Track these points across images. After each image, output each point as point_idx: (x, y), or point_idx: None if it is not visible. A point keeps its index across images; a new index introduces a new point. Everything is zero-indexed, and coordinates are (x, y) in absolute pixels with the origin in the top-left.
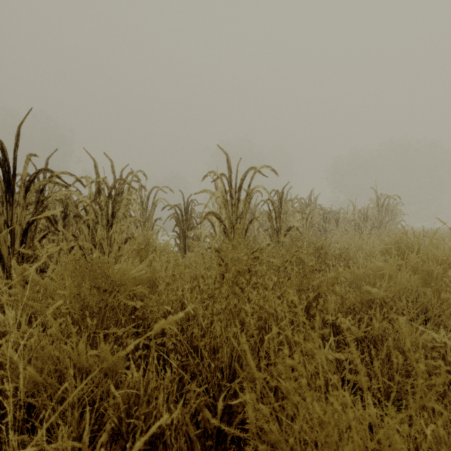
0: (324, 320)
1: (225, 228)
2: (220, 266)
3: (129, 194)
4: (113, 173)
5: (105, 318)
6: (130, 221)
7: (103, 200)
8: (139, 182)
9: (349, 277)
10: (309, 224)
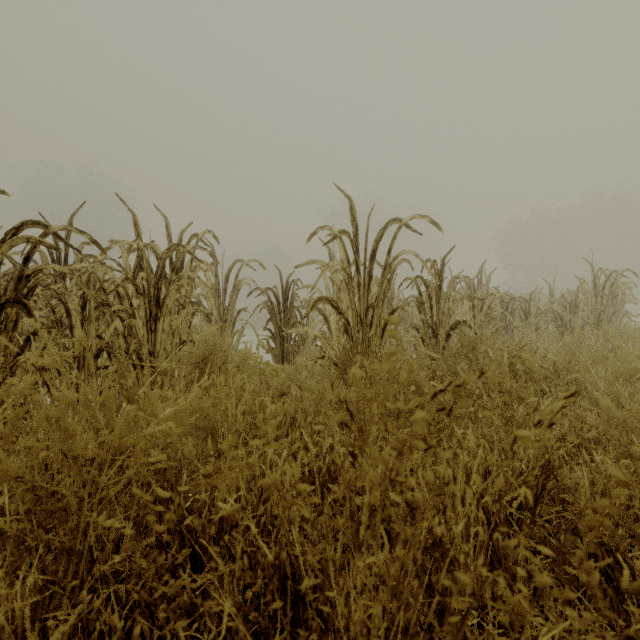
0: (568, 525)
1: (348, 325)
2: (344, 427)
3: (192, 269)
4: (168, 237)
5: (90, 523)
6: (186, 313)
7: (144, 278)
8: (207, 250)
9: (595, 422)
10: (485, 318)
